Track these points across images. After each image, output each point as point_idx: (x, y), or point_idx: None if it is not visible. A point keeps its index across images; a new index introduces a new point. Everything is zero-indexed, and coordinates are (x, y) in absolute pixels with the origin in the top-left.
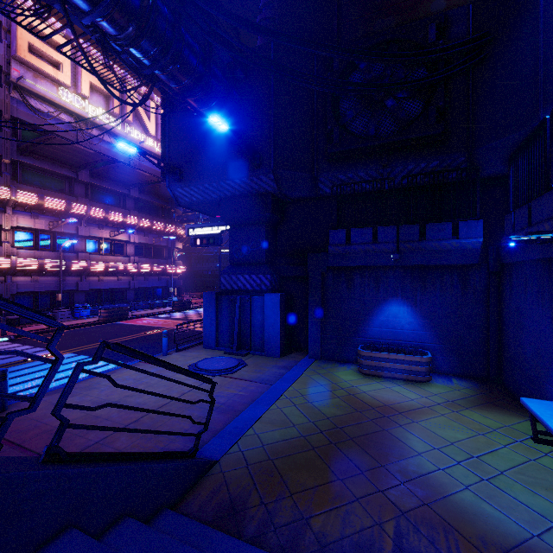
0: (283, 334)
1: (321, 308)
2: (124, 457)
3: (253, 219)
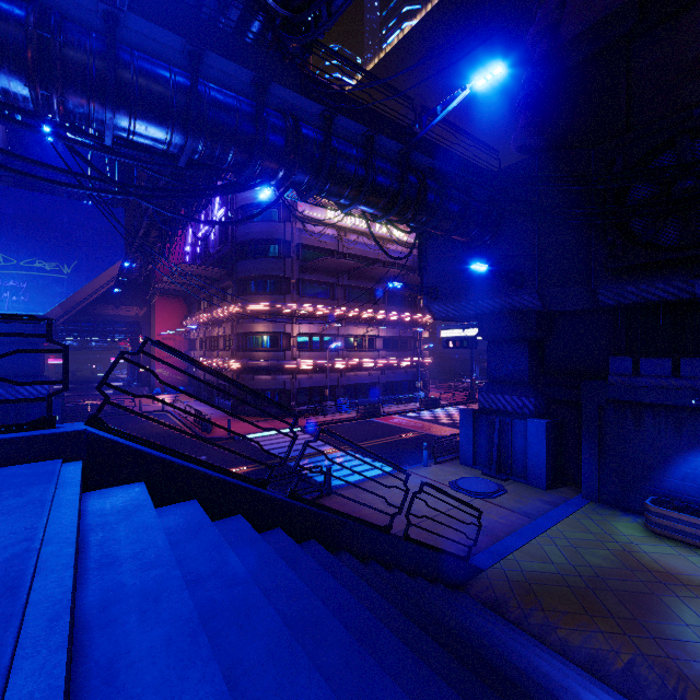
0: (550, 465)
1: (599, 444)
2: (432, 548)
3: (514, 337)
